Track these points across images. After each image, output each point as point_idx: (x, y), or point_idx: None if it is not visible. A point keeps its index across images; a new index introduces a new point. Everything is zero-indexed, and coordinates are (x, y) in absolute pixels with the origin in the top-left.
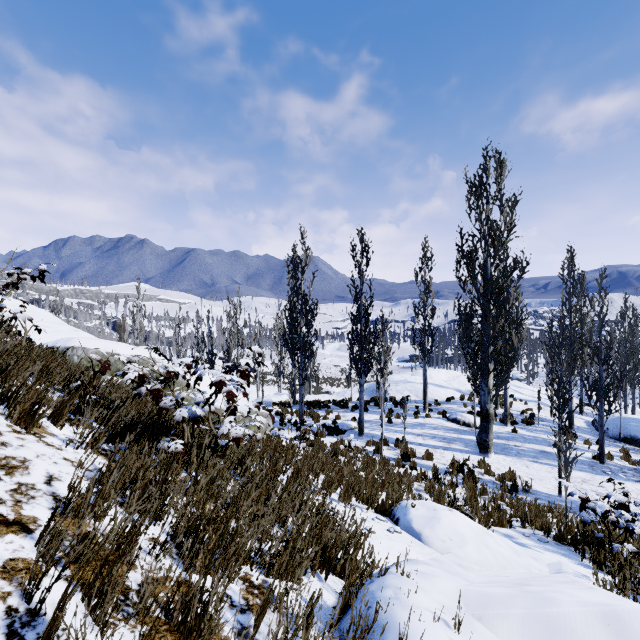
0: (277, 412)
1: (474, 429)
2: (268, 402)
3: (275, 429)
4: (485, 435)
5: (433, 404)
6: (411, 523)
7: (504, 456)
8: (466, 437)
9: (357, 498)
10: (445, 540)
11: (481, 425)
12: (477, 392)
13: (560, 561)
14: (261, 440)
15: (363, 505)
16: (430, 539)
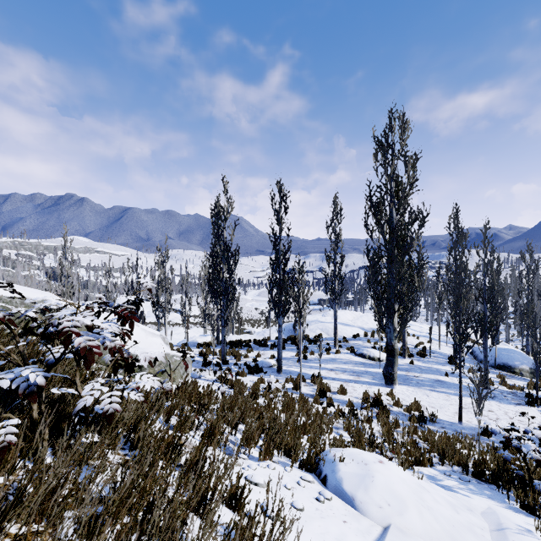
0: (201, 352)
1: (378, 362)
2: (193, 343)
3: (197, 370)
4: (391, 368)
5: (342, 341)
6: (341, 484)
7: (407, 386)
8: (372, 370)
9: (279, 451)
10: (382, 506)
11: (387, 359)
12: (383, 330)
13: (492, 508)
14: (171, 391)
15: (285, 458)
16: (365, 505)
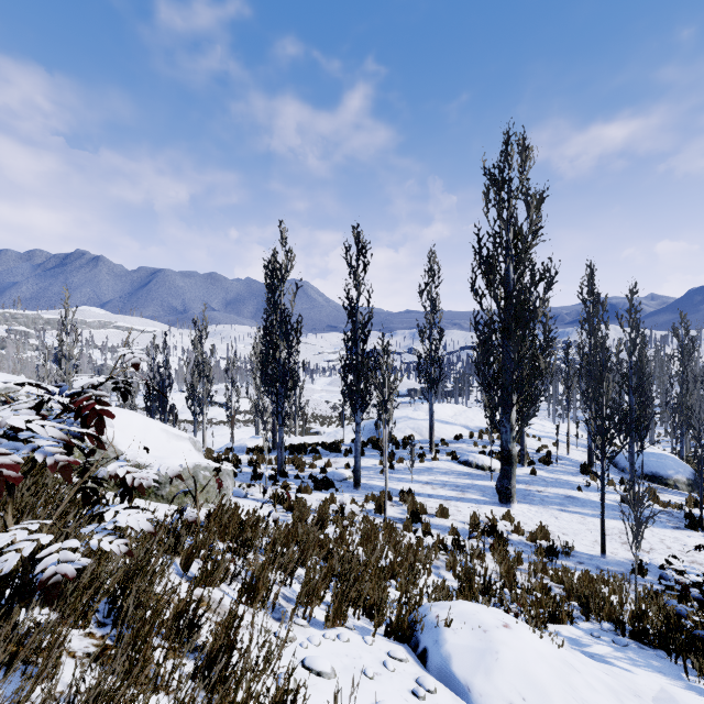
0: (250, 461)
1: (489, 472)
2: (241, 448)
3: (244, 485)
4: (507, 481)
5: (440, 444)
6: (450, 664)
7: (528, 505)
8: (481, 483)
9: (355, 609)
10: (514, 701)
11: (502, 469)
12: (497, 429)
13: (667, 690)
14: (196, 522)
15: (365, 620)
16: (487, 700)
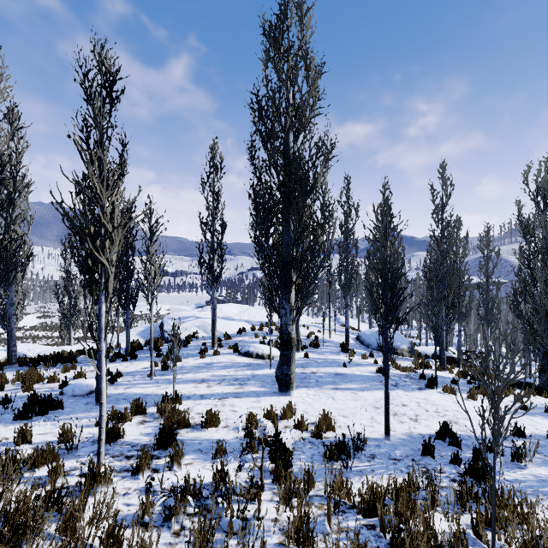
0: None
1: (268, 360)
2: None
3: None
4: (287, 367)
5: (223, 338)
6: None
7: (306, 389)
8: (261, 372)
9: None
10: None
11: (282, 355)
12: (276, 312)
13: None
14: None
15: None
16: None
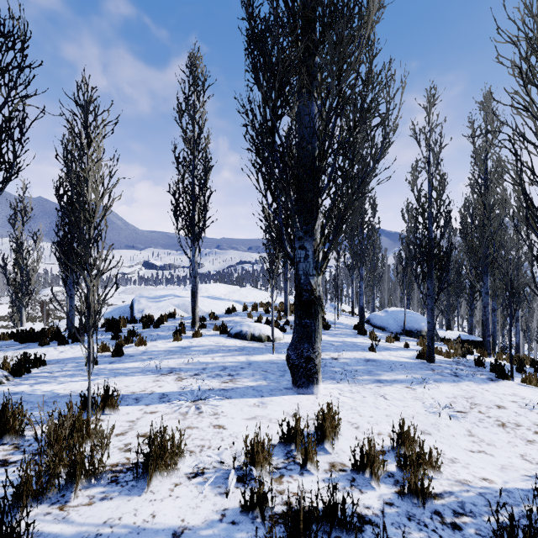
0: None
1: (268, 343)
2: None
3: None
4: (308, 346)
5: (208, 318)
6: None
7: (334, 382)
8: (260, 358)
9: None
10: None
11: (300, 326)
12: (289, 258)
13: None
14: None
15: None
16: None
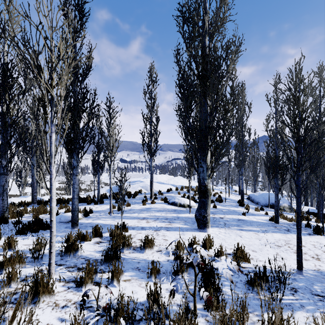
0: None
1: (188, 208)
2: None
3: None
4: (204, 211)
5: (158, 194)
6: None
7: (218, 228)
8: (183, 215)
9: None
10: None
11: (200, 201)
12: (196, 170)
13: None
14: None
15: None
16: None
